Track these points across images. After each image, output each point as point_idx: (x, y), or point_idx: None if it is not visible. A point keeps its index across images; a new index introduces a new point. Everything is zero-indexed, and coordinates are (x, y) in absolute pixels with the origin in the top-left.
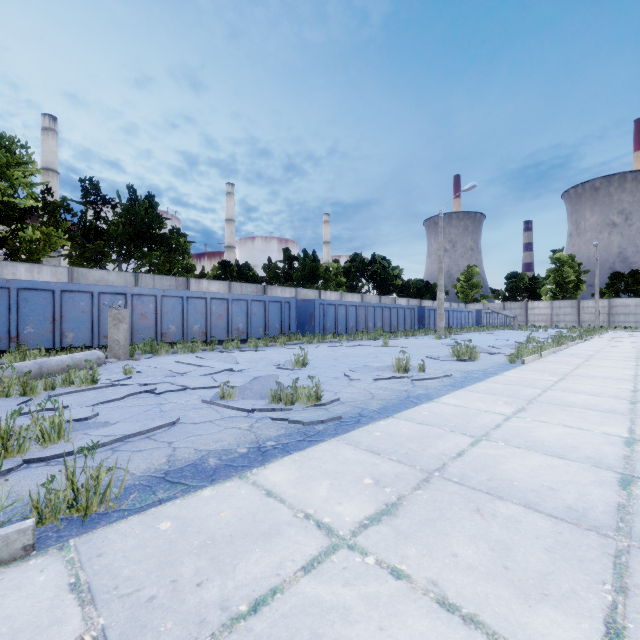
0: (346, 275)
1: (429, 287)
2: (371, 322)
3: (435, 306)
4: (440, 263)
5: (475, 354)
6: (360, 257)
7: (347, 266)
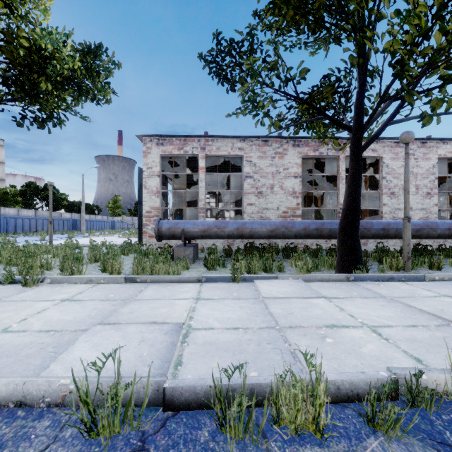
0: (22, 196)
1: (87, 207)
2: (40, 227)
3: (92, 218)
4: (83, 199)
5: (74, 236)
6: (35, 184)
7: (23, 189)
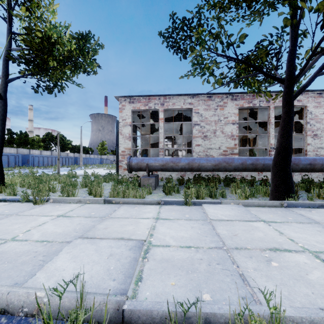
0: (43, 142)
1: (84, 149)
2: (54, 162)
3: (87, 156)
4: (81, 143)
5: (75, 168)
6: (51, 134)
7: (44, 137)
